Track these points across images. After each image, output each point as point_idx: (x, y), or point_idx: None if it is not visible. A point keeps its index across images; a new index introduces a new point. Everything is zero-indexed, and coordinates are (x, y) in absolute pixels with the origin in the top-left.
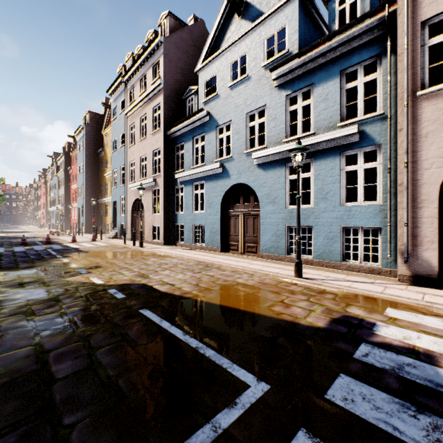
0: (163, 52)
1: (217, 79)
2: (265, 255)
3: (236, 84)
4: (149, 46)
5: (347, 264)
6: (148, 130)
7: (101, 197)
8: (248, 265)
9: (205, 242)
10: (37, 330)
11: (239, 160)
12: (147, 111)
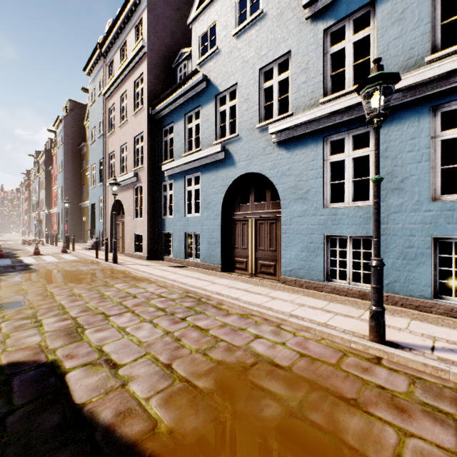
0: (146, 5)
1: (217, 27)
2: (290, 280)
3: (244, 28)
4: None
5: (446, 304)
6: (129, 111)
7: (83, 200)
8: (267, 301)
9: (201, 257)
10: None
11: (248, 138)
12: (127, 86)
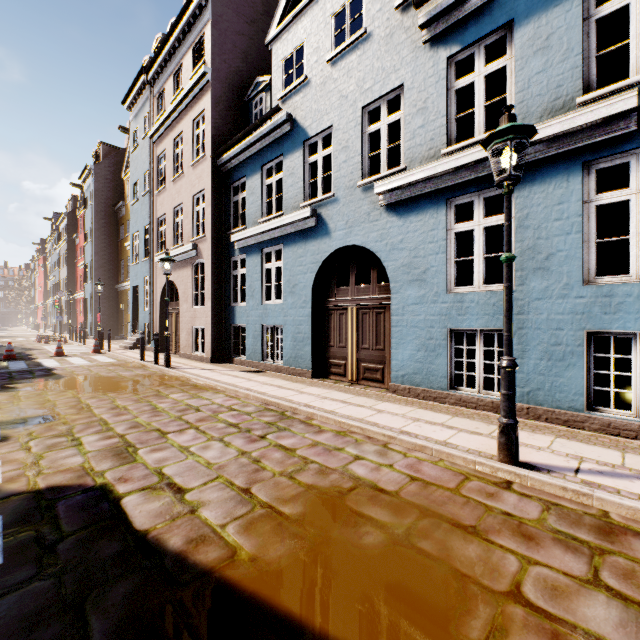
0: (209, 17)
1: (306, 50)
2: (402, 389)
3: (342, 52)
4: (186, 8)
5: (602, 417)
6: (186, 160)
7: (121, 281)
8: (371, 415)
9: (284, 359)
10: None
11: (348, 200)
12: (183, 126)
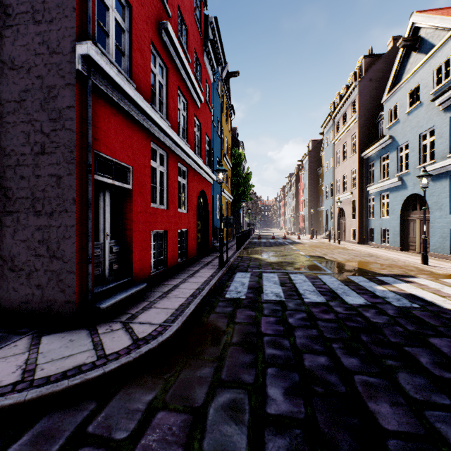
0: (357, 93)
1: (397, 107)
2: (433, 254)
3: (411, 110)
4: (347, 91)
5: None
6: (347, 154)
7: (319, 206)
8: (402, 257)
9: (389, 242)
10: (280, 259)
11: (413, 174)
12: (347, 139)
